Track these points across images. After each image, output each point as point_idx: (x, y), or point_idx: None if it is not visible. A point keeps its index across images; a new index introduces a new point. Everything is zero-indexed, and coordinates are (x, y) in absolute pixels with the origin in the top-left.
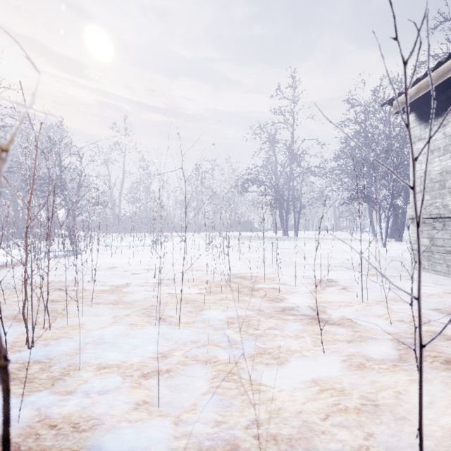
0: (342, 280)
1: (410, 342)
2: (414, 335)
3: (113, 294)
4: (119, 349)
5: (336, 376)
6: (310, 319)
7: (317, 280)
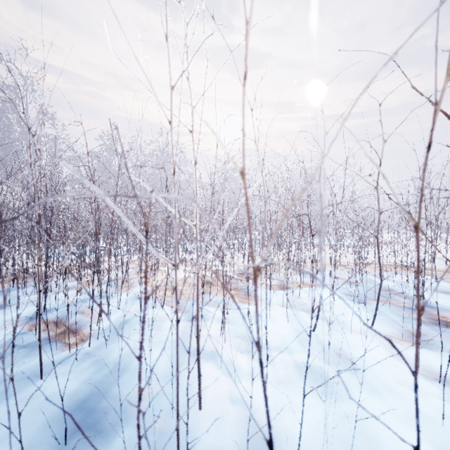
0: None
1: None
2: None
3: None
4: None
5: None
6: None
7: None
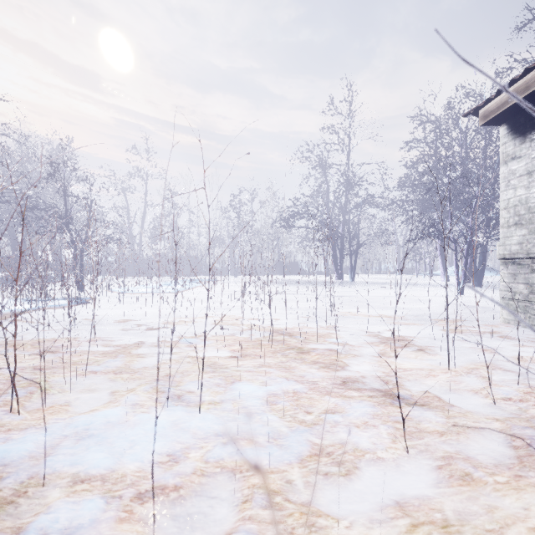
0: (416, 337)
1: (529, 435)
2: (531, 424)
3: (118, 359)
4: (109, 447)
5: (432, 497)
6: (382, 397)
7: (385, 338)
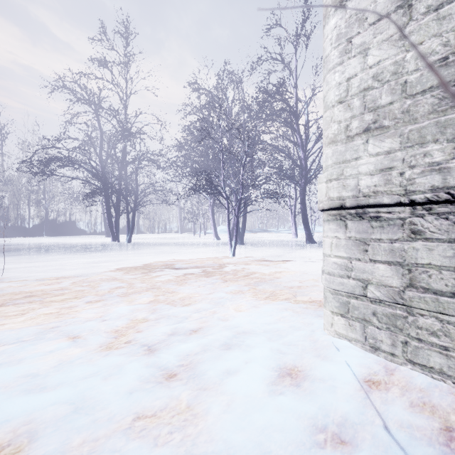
0: None
1: None
2: None
3: None
4: None
5: None
6: None
7: None
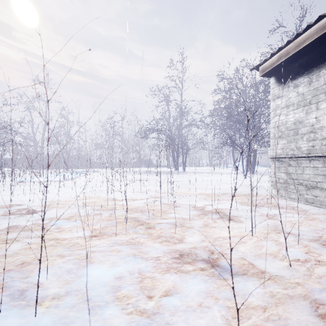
0: (226, 210)
1: None
2: (323, 285)
3: None
4: None
5: None
6: (211, 269)
7: (207, 212)
